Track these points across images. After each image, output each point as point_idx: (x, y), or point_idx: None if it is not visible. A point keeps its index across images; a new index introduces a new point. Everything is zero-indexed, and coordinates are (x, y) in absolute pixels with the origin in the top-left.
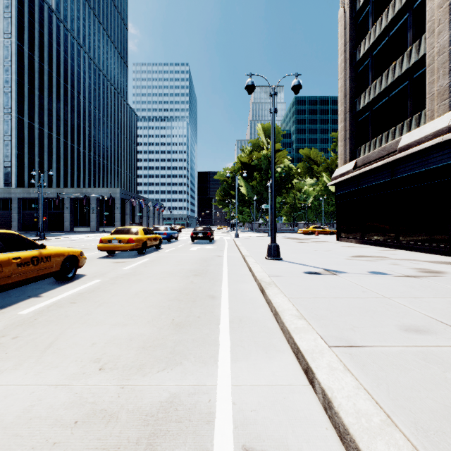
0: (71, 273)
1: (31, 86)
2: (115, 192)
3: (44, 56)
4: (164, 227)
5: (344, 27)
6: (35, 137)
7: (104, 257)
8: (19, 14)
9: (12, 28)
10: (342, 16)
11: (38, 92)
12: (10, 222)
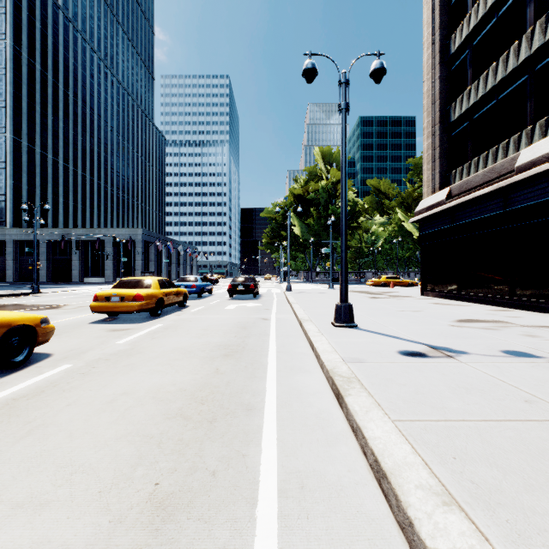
0: (22, 354)
1: (31, 100)
2: (136, 232)
3: (47, 62)
4: (193, 278)
5: (432, 11)
6: (36, 164)
7: (100, 321)
8: (15, 9)
9: (6, 27)
10: None
11: (40, 108)
12: (5, 270)
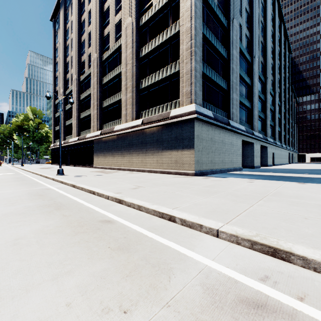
0: None
1: None
2: None
3: None
4: None
5: (53, 106)
6: None
7: None
8: None
9: None
10: (53, 103)
11: None
12: None
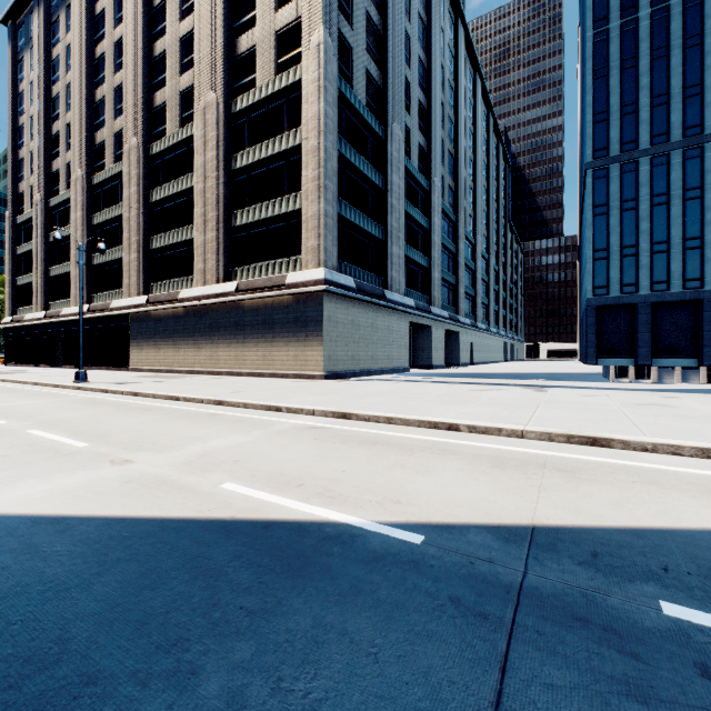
0: None
1: None
2: None
3: None
4: None
5: (9, 227)
6: None
7: None
8: None
9: None
10: (9, 219)
11: None
12: None
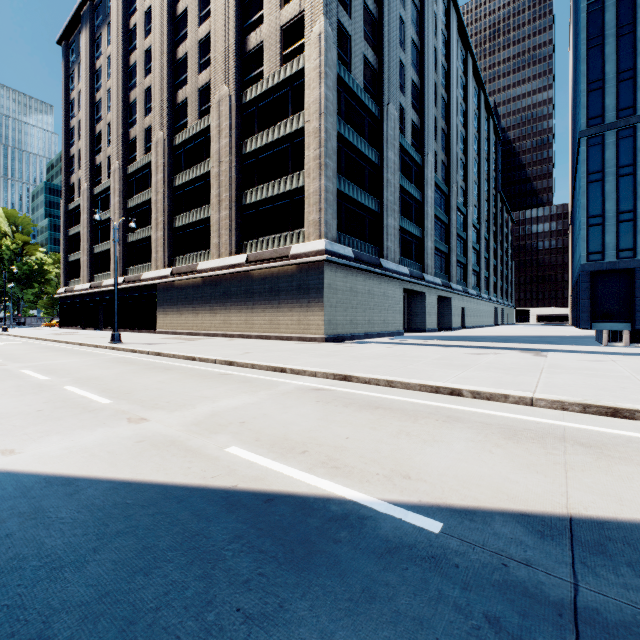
0: None
1: None
2: None
3: None
4: None
5: (63, 213)
6: None
7: None
8: None
9: None
10: (63, 206)
11: None
12: None
